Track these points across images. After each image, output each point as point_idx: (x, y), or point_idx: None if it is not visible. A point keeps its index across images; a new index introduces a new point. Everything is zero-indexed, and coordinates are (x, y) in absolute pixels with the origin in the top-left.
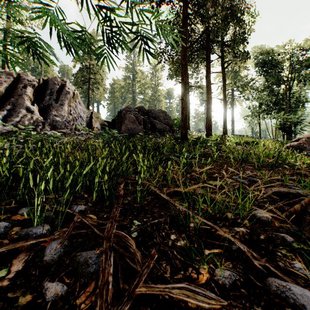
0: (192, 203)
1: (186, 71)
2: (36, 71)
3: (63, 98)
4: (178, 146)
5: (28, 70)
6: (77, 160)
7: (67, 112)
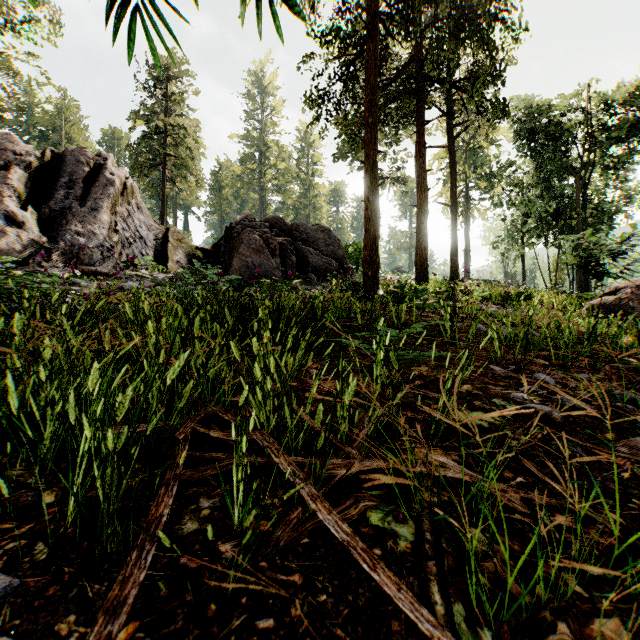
0: (427, 524)
1: (376, 138)
2: (49, 139)
3: (99, 195)
4: (359, 304)
5: (32, 137)
6: (43, 363)
7: (107, 226)
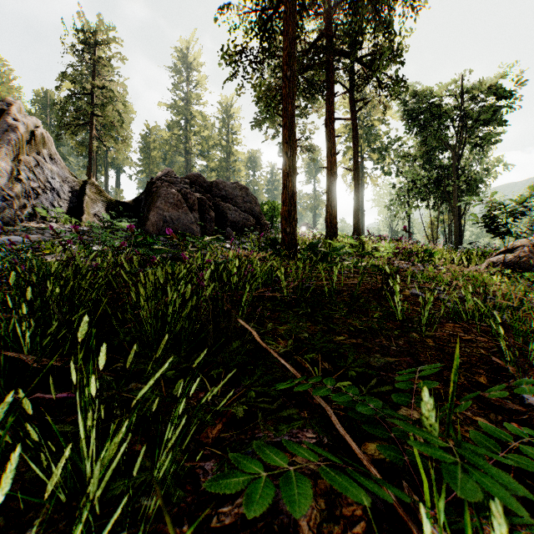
0: None
1: (294, 92)
2: None
3: None
4: (279, 262)
5: None
6: None
7: (6, 173)
